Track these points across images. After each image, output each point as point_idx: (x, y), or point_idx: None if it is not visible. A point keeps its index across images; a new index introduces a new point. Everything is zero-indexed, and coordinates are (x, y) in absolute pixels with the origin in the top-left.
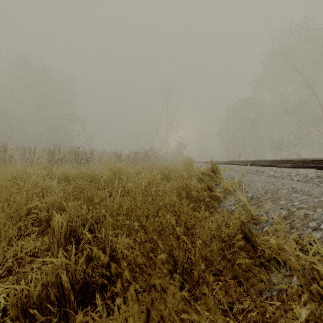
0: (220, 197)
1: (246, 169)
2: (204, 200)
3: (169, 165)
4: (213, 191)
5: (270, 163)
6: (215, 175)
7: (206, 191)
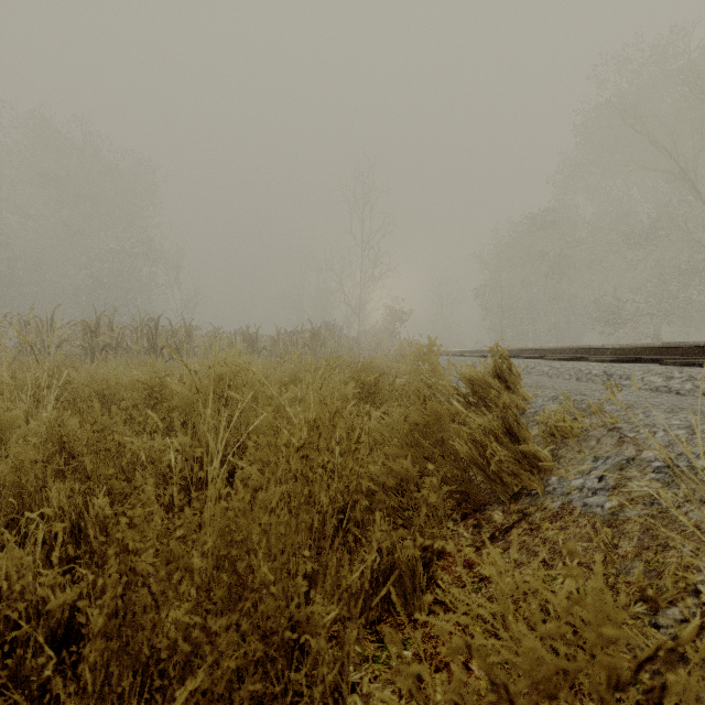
0: (545, 457)
1: (570, 369)
2: (502, 471)
3: (380, 359)
4: (521, 437)
5: (630, 354)
6: (503, 386)
7: (498, 437)
